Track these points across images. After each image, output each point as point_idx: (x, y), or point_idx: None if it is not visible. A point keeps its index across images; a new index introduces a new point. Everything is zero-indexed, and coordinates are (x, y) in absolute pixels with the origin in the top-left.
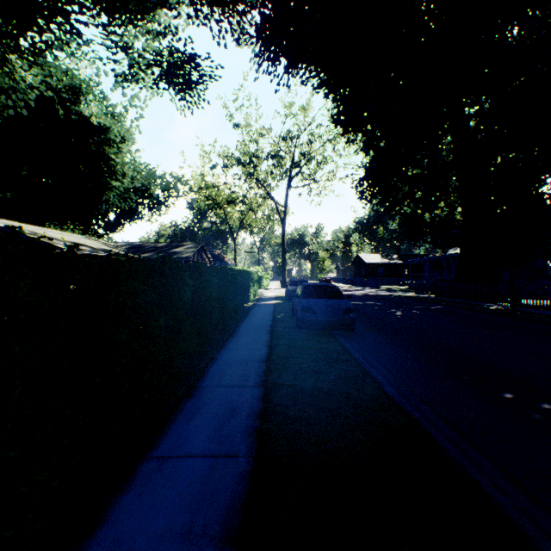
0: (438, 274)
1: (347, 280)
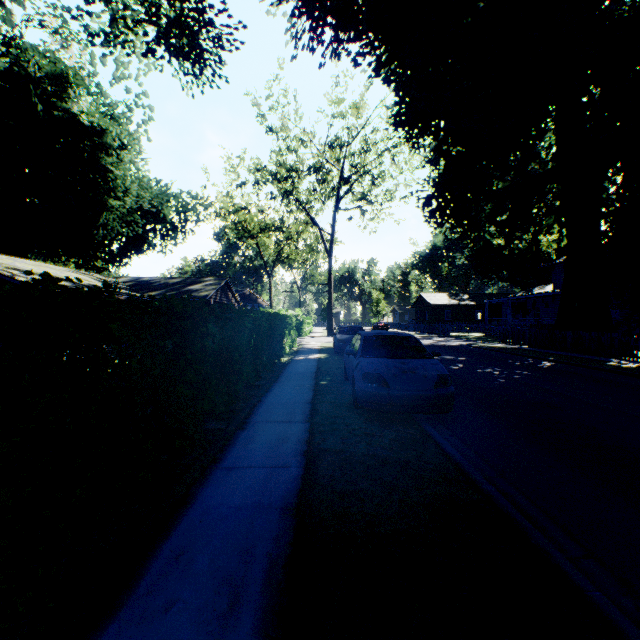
0: (525, 318)
1: (407, 325)
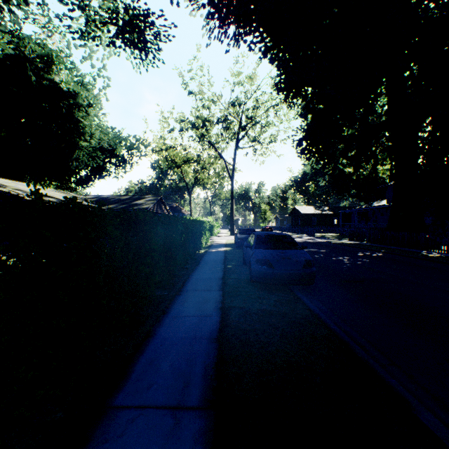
0: (367, 223)
1: (285, 228)
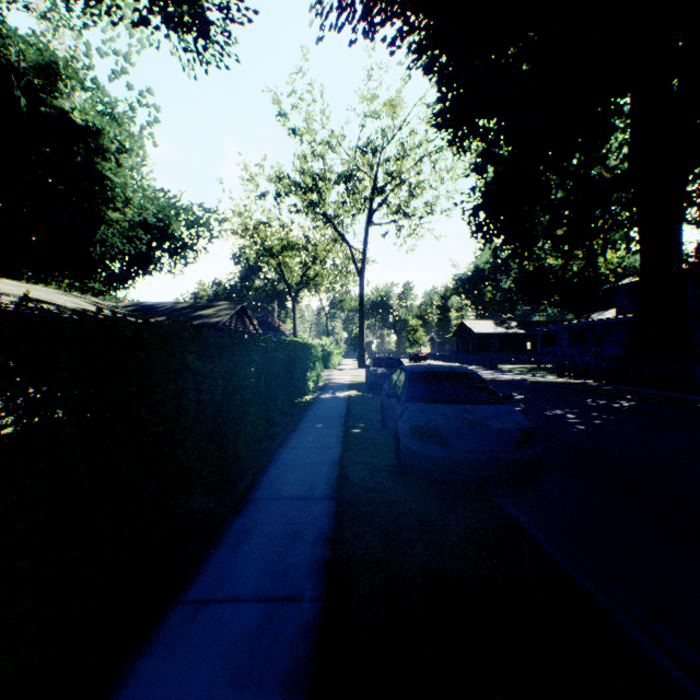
0: (584, 348)
1: (448, 356)
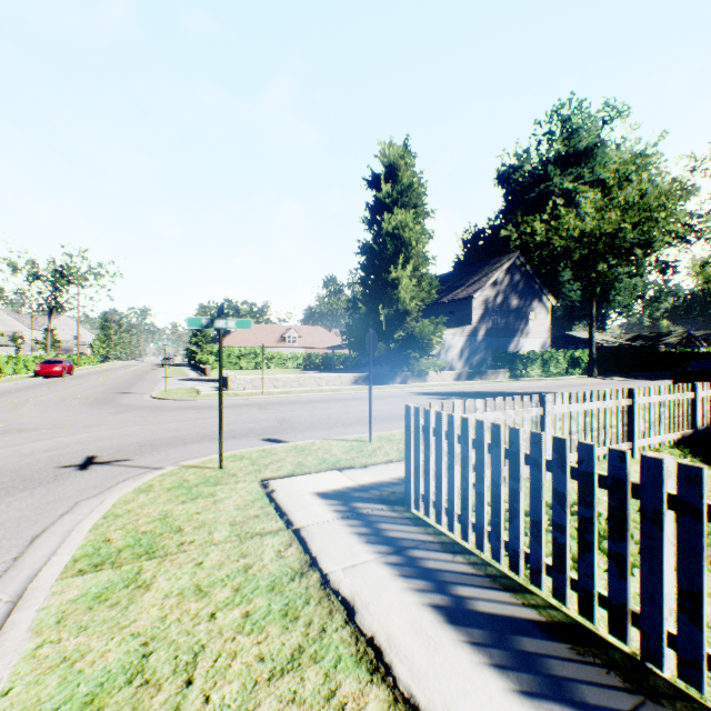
0: None
1: None
